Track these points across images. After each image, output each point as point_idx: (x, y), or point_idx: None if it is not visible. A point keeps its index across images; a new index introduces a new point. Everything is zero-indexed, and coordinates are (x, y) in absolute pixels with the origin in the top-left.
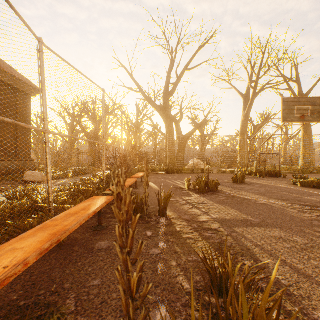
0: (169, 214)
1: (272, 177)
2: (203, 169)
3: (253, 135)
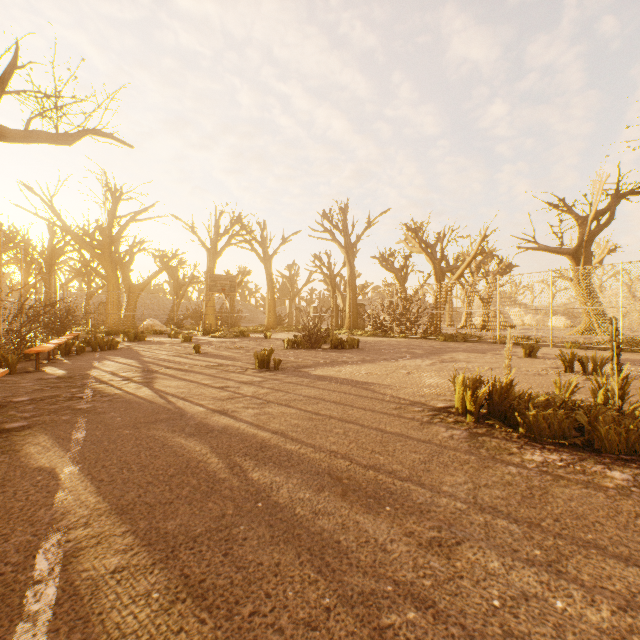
0: None
1: None
2: (156, 330)
3: None
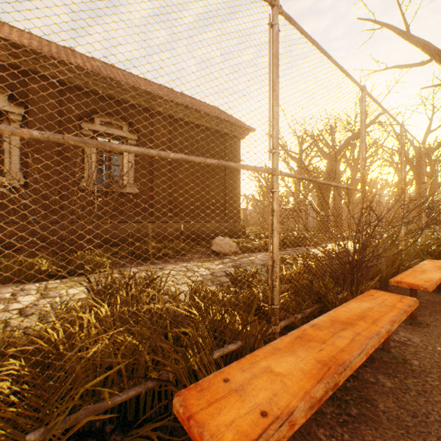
0: None
1: None
2: None
3: None
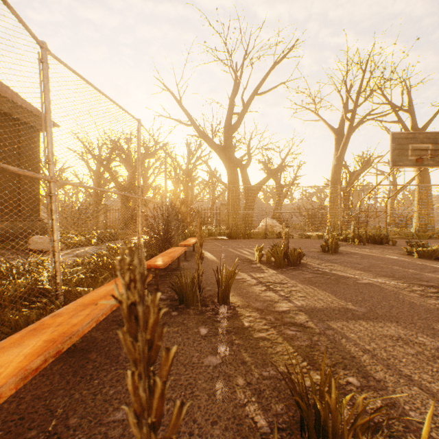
0: (232, 299)
1: (376, 244)
2: (279, 232)
3: (348, 186)
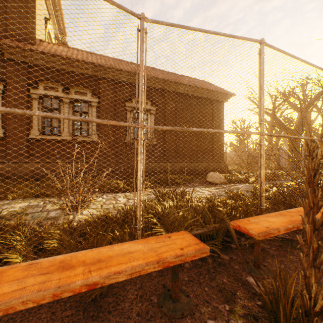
0: None
1: None
2: None
3: None
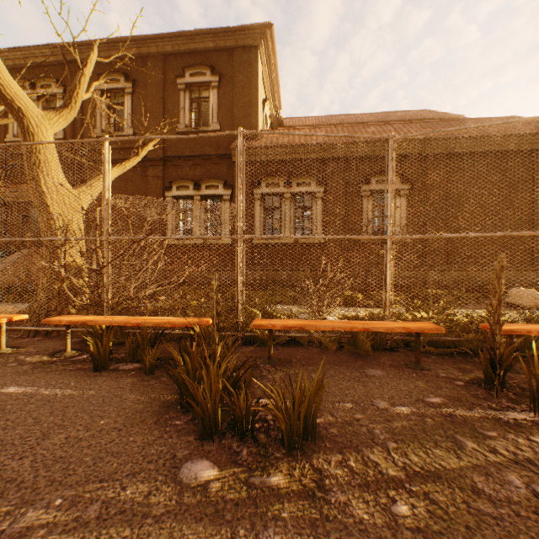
0: None
1: None
2: None
3: None
